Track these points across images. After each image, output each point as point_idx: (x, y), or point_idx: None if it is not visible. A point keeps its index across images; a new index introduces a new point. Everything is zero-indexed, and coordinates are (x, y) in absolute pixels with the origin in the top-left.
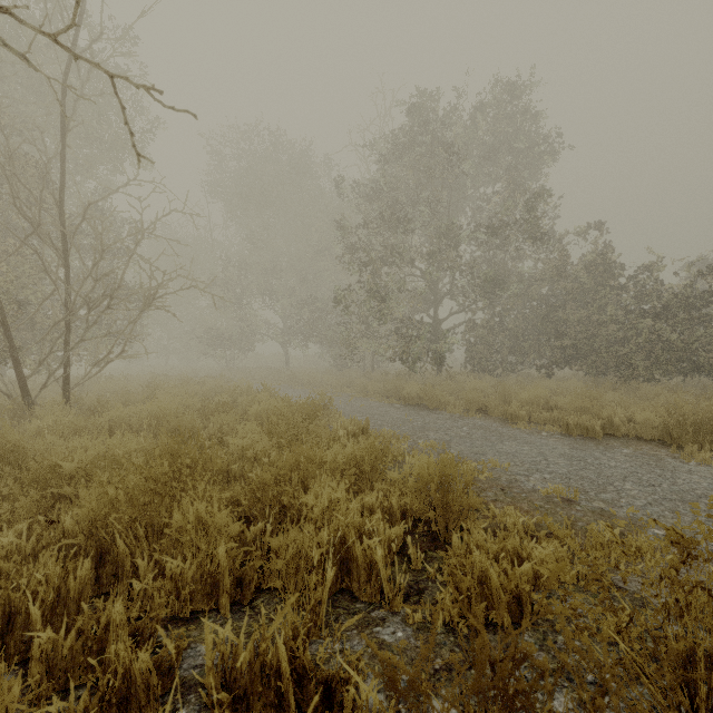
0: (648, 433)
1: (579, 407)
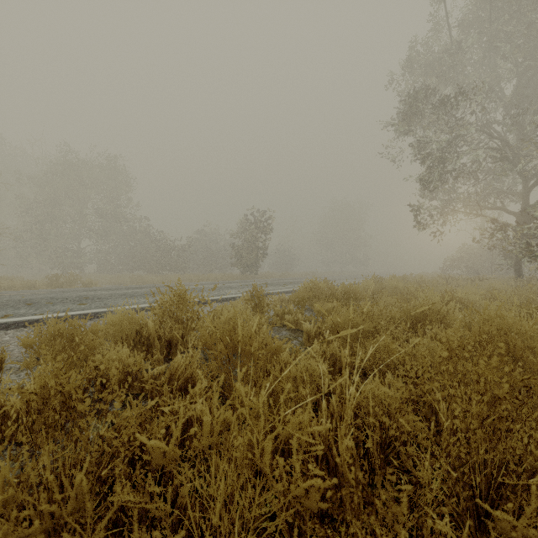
0: (129, 283)
1: (116, 278)
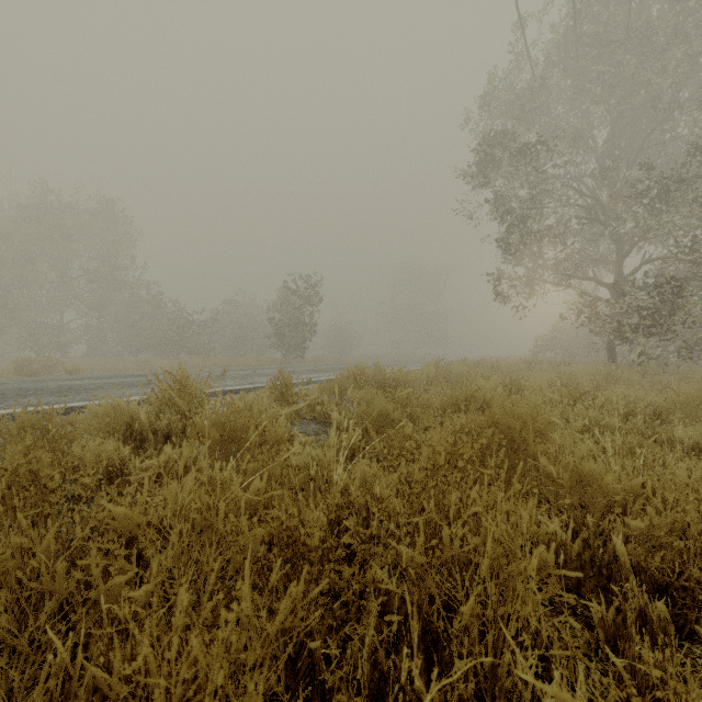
0: (131, 370)
1: (114, 364)
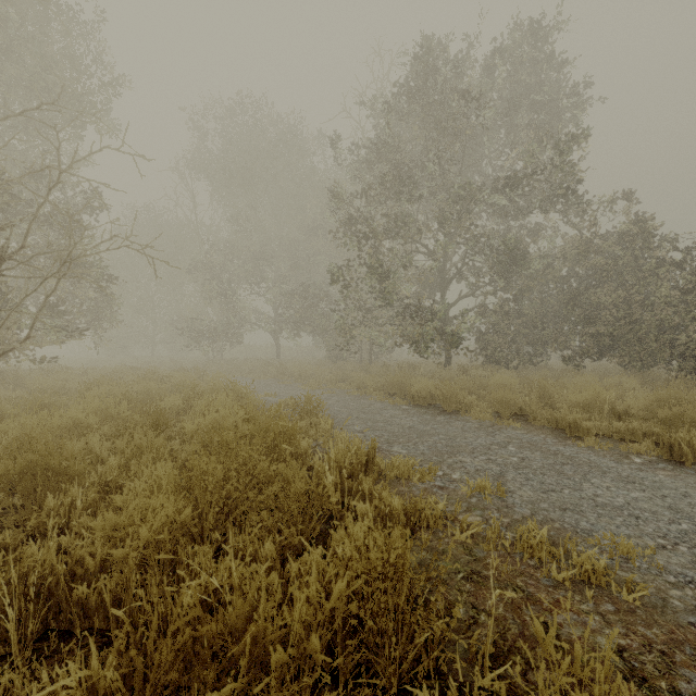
0: None
1: (677, 417)
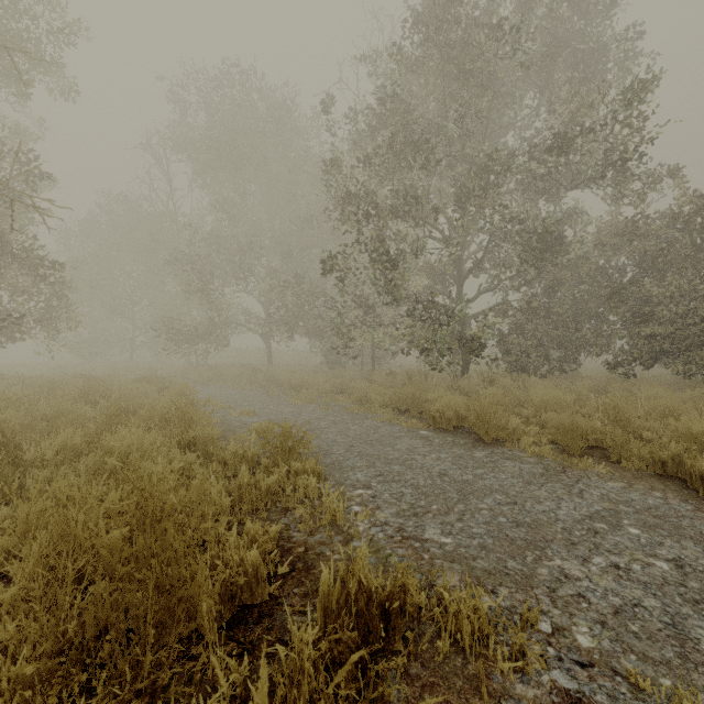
0: None
1: None
